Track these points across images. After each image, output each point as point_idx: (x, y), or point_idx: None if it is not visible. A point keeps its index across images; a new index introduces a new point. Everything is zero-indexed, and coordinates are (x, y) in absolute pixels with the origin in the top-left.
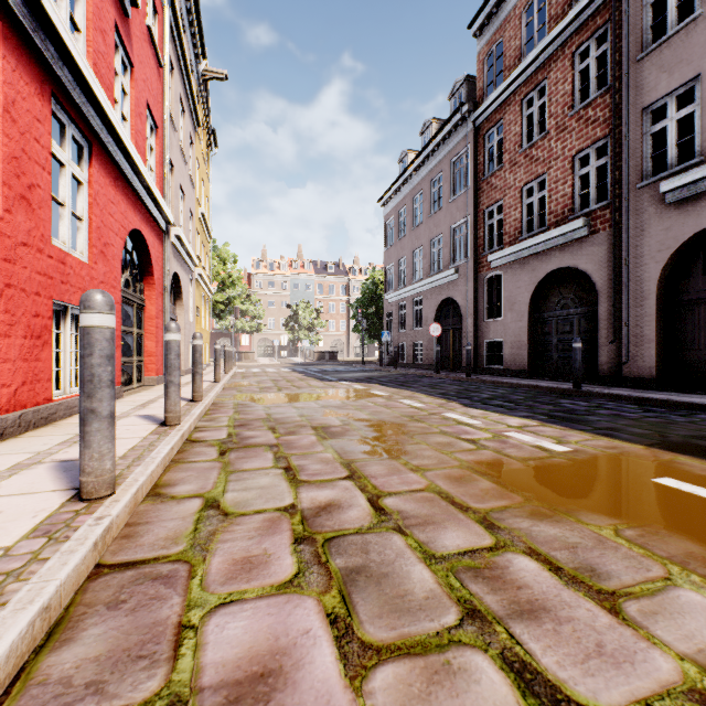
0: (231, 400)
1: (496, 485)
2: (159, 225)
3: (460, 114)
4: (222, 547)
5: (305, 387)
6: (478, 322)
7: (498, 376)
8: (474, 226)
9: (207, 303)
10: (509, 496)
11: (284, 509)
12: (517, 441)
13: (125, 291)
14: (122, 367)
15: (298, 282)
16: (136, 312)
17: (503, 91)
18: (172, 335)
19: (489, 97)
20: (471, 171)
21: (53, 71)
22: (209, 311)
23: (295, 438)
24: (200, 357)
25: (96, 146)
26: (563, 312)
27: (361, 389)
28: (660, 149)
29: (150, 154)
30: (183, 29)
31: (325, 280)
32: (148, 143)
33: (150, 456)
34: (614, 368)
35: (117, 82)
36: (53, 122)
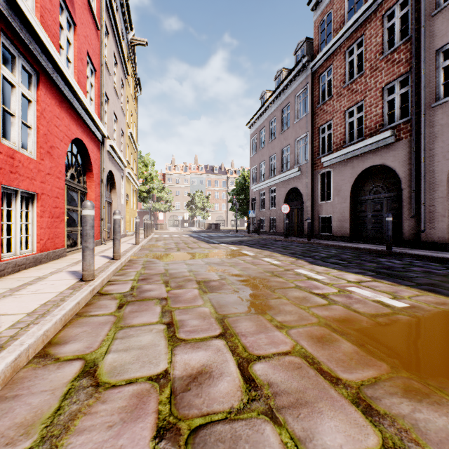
0: (142, 258)
1: (357, 348)
2: (97, 137)
3: (302, 63)
4: (73, 443)
5: (196, 248)
6: (314, 204)
7: (328, 240)
8: (312, 139)
9: (135, 192)
10: (374, 363)
11: (155, 377)
12: (360, 296)
13: (70, 182)
14: (69, 235)
15: (195, 179)
16: (80, 196)
17: (332, 45)
18: (87, 211)
19: (322, 51)
20: (309, 101)
21: (1, 11)
22: (136, 197)
23: (181, 292)
24: (118, 228)
25: (43, 75)
26: (375, 196)
27: (234, 250)
28: (447, 80)
29: (91, 89)
30: (116, 9)
31: (212, 178)
32: (88, 81)
33: (52, 313)
34: (414, 235)
35: (63, 34)
36: (8, 56)
